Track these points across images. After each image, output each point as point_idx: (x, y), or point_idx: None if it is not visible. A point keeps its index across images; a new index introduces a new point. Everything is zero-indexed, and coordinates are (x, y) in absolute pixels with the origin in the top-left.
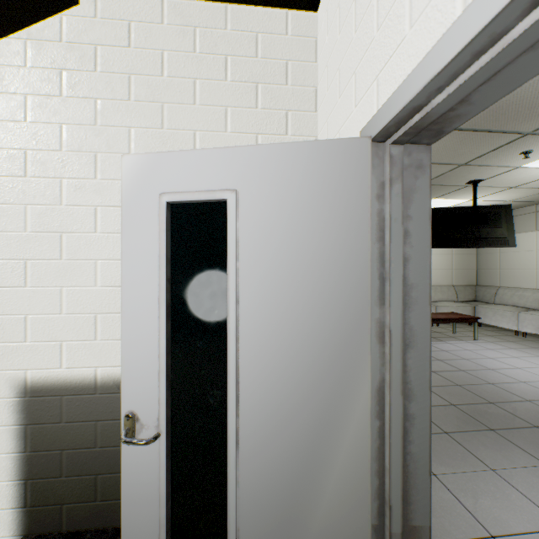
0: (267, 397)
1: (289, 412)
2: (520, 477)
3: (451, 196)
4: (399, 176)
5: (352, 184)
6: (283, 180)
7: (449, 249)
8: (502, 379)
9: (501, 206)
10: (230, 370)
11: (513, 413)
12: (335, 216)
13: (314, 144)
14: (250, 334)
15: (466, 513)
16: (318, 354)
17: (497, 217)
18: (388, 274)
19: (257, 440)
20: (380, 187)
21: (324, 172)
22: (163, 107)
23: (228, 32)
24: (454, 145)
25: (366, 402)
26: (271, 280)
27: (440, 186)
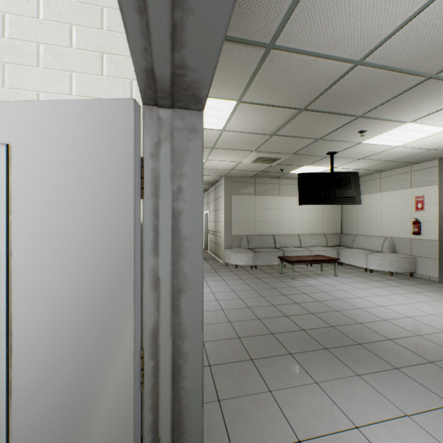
0: (39, 346)
1: (60, 359)
2: (336, 387)
3: (318, 164)
4: (168, 137)
5: (117, 142)
6: (54, 136)
7: (321, 206)
8: (346, 307)
9: (351, 173)
10: (1, 321)
11: (346, 333)
12: (102, 171)
13: (83, 103)
14: (23, 286)
15: (285, 422)
16: (87, 303)
17: (348, 181)
18: (158, 227)
19: (30, 388)
20: (154, 147)
21: (92, 130)
22: (5, 67)
23: (73, 3)
24: (308, 122)
25: (130, 346)
26: (43, 232)
27: (308, 156)
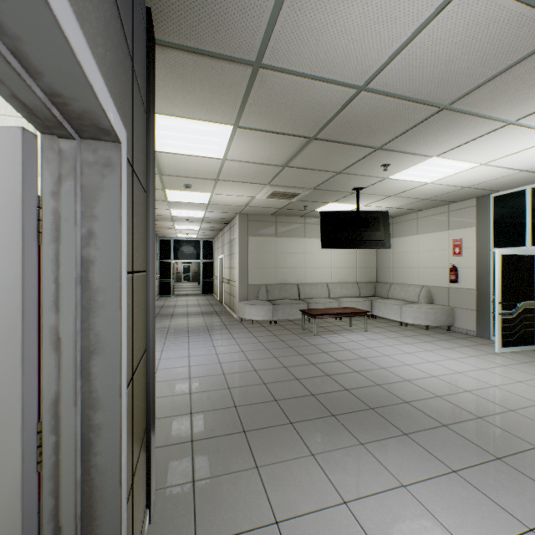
0: None
1: None
2: (333, 459)
3: (346, 201)
4: (72, 173)
5: (2, 178)
6: None
7: (354, 250)
8: (368, 366)
9: (381, 212)
10: None
11: (360, 397)
12: None
13: None
14: None
15: (265, 502)
16: None
17: (377, 222)
18: (58, 278)
19: None
20: (57, 183)
21: None
22: None
23: None
24: (322, 153)
25: (17, 420)
26: None
27: (331, 191)
